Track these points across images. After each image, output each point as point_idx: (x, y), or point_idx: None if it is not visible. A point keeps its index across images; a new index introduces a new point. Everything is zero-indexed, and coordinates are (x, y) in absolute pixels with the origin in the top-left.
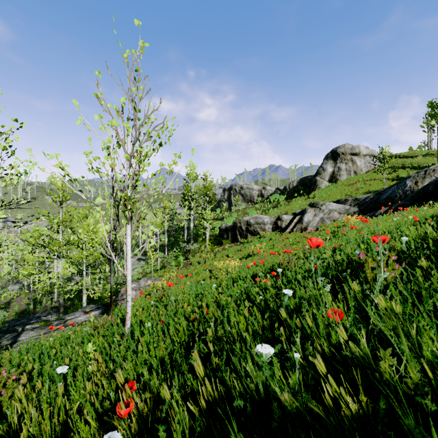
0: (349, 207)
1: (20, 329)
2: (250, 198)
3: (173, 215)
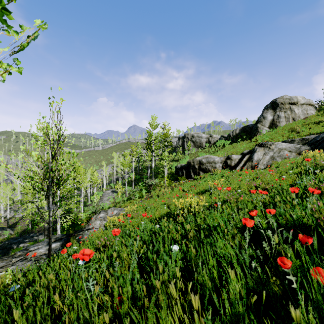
0: (300, 146)
1: (15, 247)
2: (199, 144)
3: (139, 157)
